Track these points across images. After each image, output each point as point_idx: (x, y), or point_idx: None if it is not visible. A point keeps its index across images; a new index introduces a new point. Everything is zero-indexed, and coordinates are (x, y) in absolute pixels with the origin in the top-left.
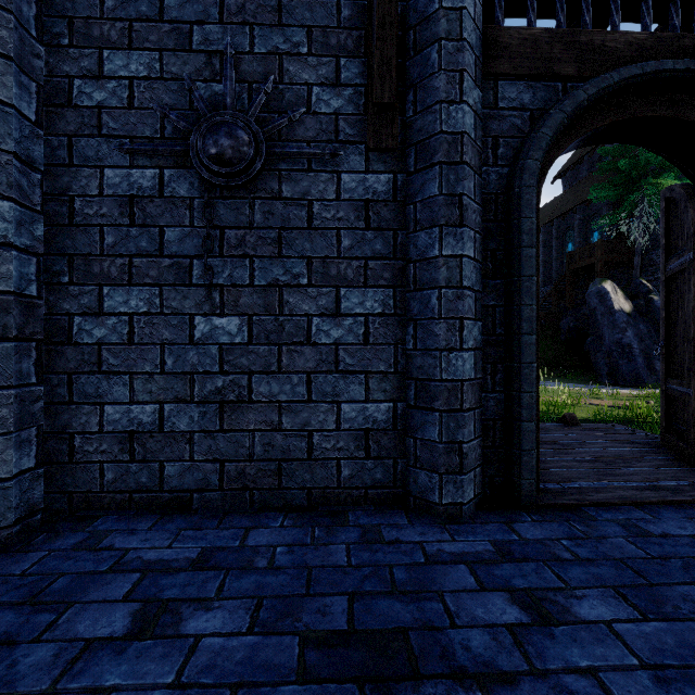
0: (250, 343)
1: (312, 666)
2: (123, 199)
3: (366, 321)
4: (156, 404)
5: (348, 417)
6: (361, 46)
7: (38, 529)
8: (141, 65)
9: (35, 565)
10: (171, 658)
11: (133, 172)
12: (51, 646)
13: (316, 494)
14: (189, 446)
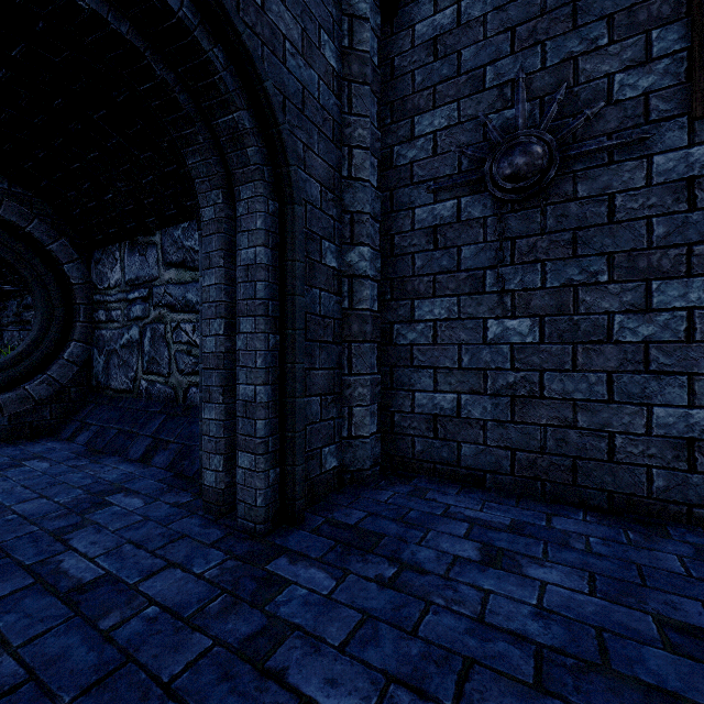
0: (541, 343)
1: (678, 644)
2: (428, 230)
3: (689, 316)
4: (454, 394)
5: (662, 422)
6: (681, 6)
7: (378, 476)
8: (442, 118)
9: (390, 498)
10: (526, 588)
11: (436, 206)
12: (431, 551)
13: (619, 499)
14: (482, 432)
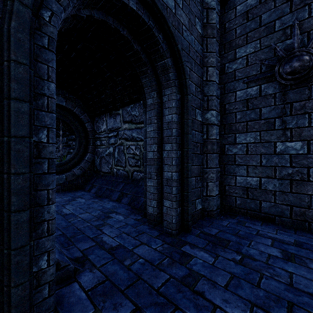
0: (308, 153)
1: None
2: (243, 101)
3: None
4: (258, 178)
5: None
6: None
7: (219, 214)
8: (251, 48)
9: (228, 224)
10: (312, 274)
11: (247, 90)
12: (255, 250)
13: None
14: (273, 196)
